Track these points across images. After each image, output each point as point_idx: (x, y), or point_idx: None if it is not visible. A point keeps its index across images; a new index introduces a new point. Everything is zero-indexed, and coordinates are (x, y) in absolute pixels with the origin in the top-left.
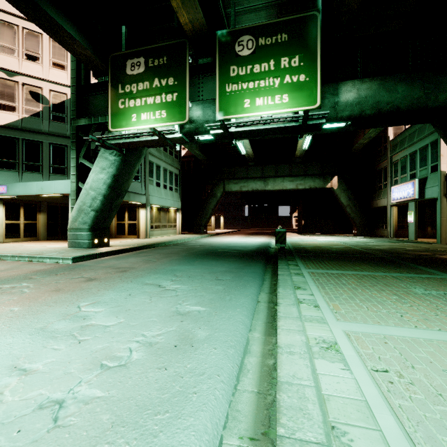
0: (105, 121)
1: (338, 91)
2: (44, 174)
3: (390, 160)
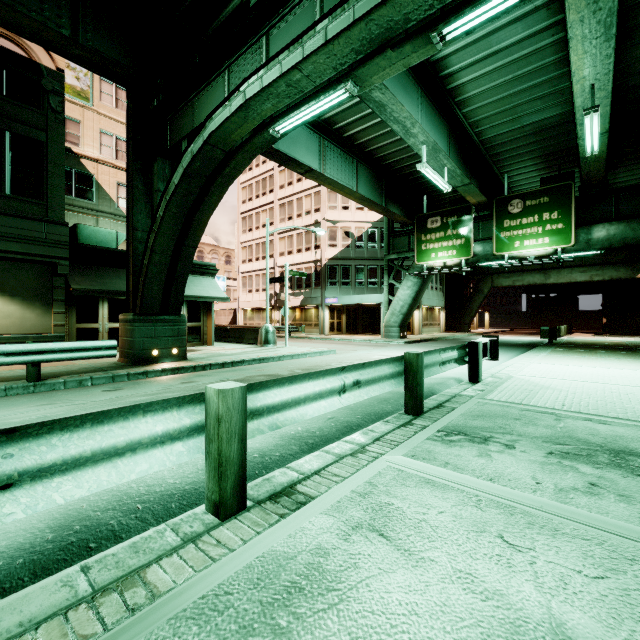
0: (409, 255)
1: (591, 231)
2: (352, 287)
3: None
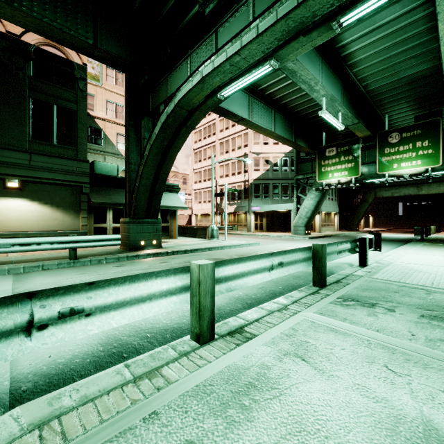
0: (312, 176)
1: None
2: (270, 199)
3: None
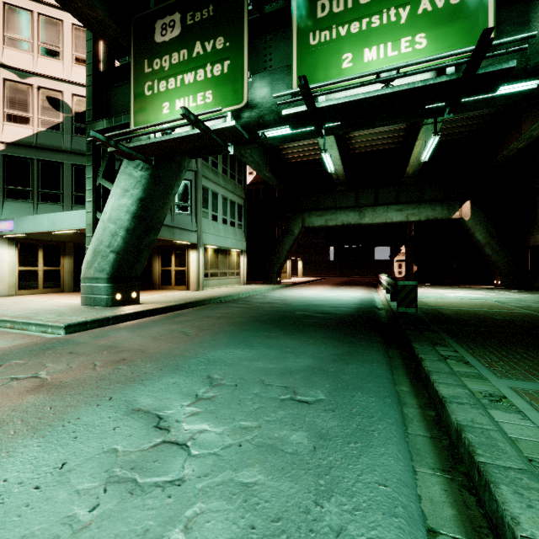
0: (129, 120)
1: (529, 15)
2: (65, 205)
3: None
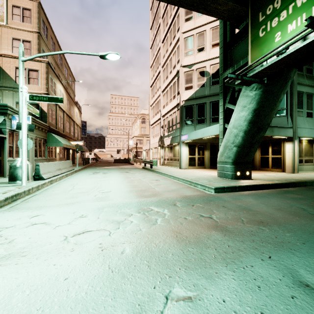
0: (245, 62)
1: None
2: (207, 124)
3: None
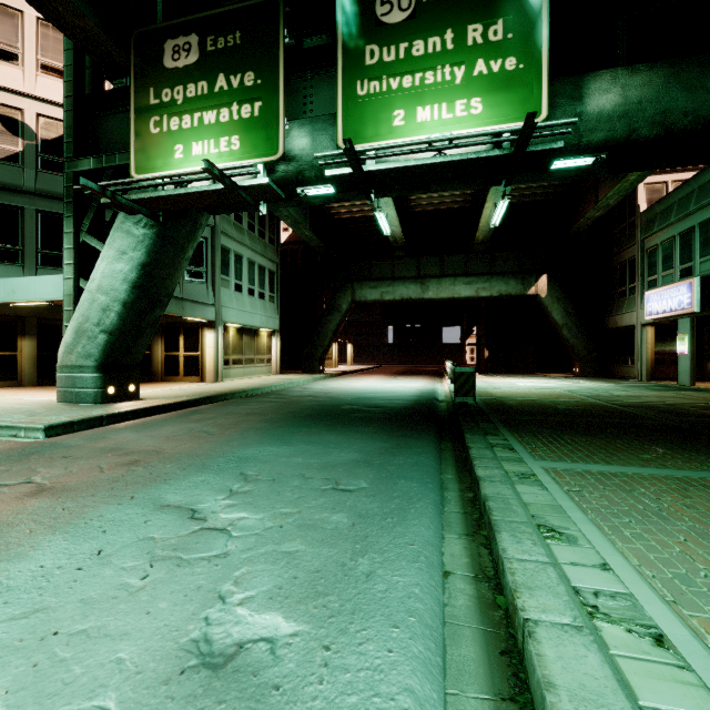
0: (126, 161)
1: (582, 91)
2: (26, 266)
3: (642, 246)
